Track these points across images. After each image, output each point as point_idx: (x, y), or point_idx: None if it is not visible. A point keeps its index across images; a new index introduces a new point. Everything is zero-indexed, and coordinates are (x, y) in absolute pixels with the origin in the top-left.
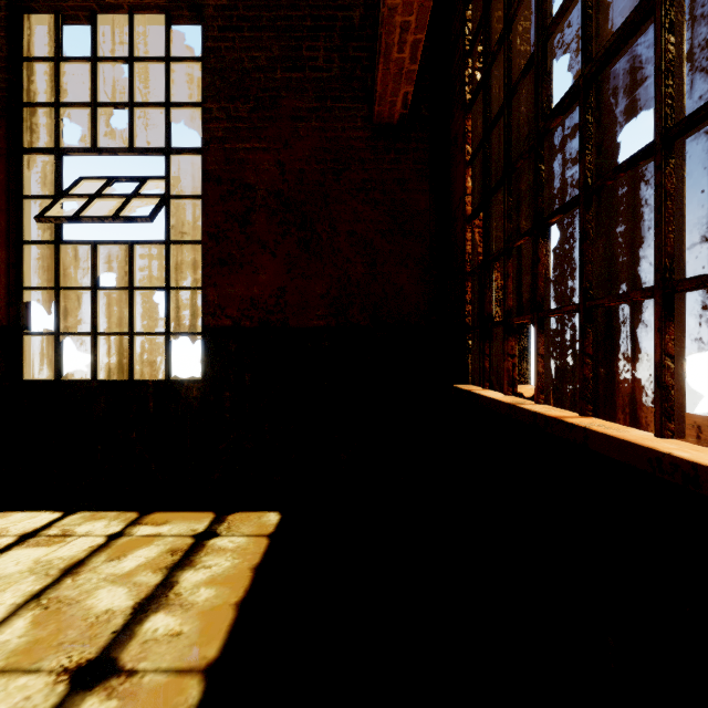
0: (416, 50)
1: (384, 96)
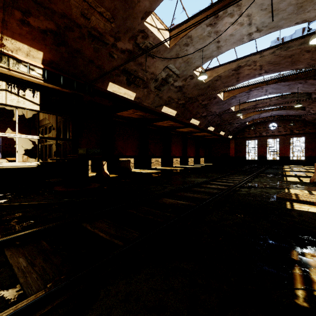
0: None
1: None
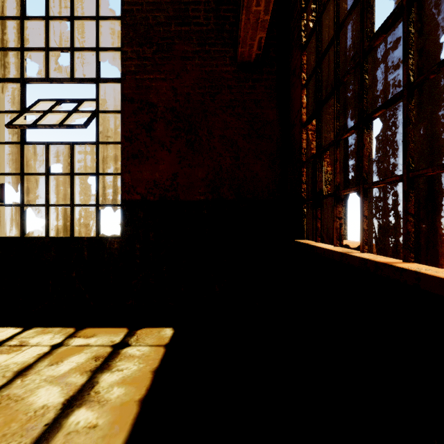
0: (269, 4)
1: (245, 40)
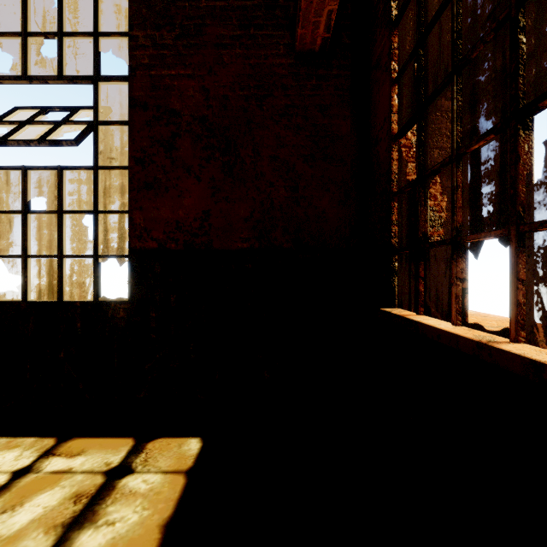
0: None
1: (307, 16)
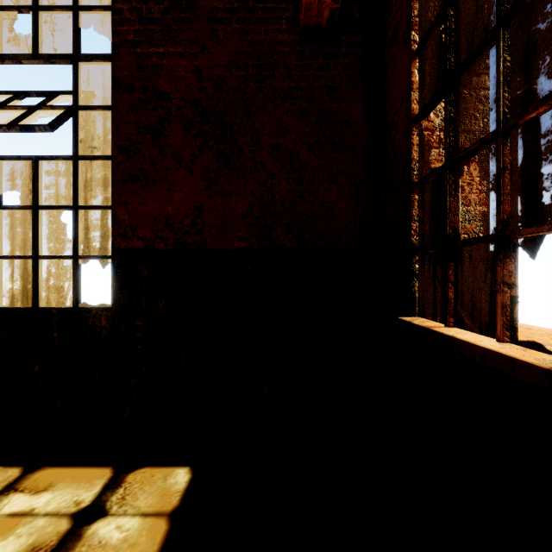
0: None
1: None
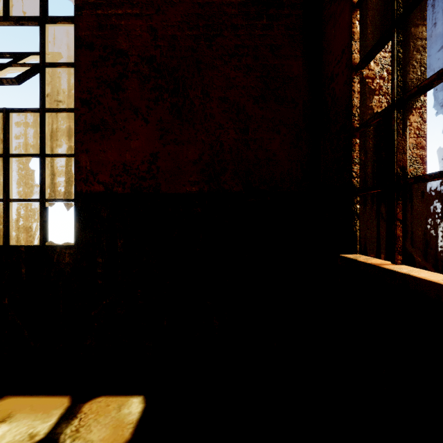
0: None
1: None
